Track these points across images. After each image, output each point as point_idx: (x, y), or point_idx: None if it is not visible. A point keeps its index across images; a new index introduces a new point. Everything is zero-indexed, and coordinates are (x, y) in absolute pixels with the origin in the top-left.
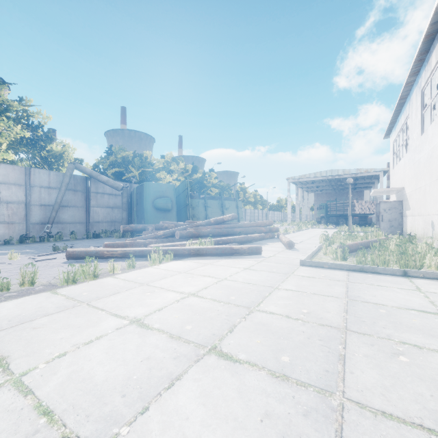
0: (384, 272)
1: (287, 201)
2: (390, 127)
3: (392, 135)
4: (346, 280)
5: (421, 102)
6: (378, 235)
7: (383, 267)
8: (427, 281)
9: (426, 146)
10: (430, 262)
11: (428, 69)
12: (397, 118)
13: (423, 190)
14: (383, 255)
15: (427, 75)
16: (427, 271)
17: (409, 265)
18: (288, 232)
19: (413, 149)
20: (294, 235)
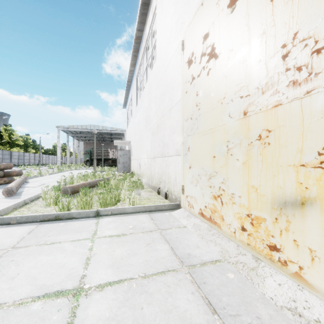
0: (80, 216)
1: (57, 146)
2: (125, 101)
3: (127, 106)
4: (11, 246)
5: (136, 85)
6: (108, 174)
7: (79, 210)
8: (111, 219)
9: (138, 114)
10: (125, 196)
11: (139, 63)
12: (128, 95)
13: (137, 143)
14: (85, 197)
15: (138, 67)
16: (114, 208)
17: (107, 202)
18: (43, 174)
19: (133, 116)
20: (48, 177)
